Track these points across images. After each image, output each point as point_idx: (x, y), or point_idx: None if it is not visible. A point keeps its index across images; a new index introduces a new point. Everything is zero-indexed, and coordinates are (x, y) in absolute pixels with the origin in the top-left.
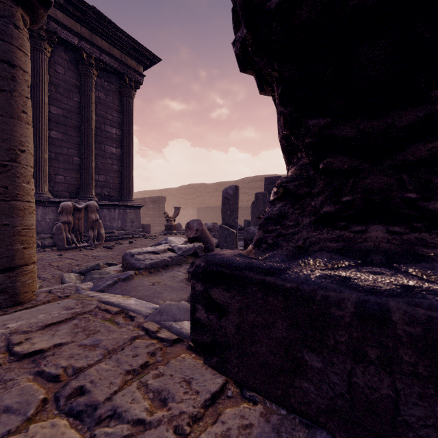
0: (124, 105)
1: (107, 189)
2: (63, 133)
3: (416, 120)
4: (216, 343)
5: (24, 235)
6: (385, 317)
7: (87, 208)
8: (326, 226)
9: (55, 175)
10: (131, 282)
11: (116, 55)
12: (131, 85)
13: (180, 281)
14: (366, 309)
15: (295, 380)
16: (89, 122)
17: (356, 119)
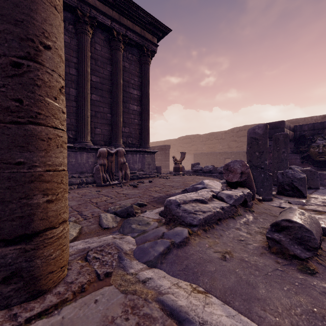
0: (143, 70)
1: (130, 139)
2: (100, 95)
3: None
4: None
5: (47, 181)
6: None
7: (117, 153)
8: None
9: (95, 128)
10: (190, 252)
11: (137, 31)
12: (148, 54)
13: (259, 253)
14: None
15: None
16: (118, 85)
17: None
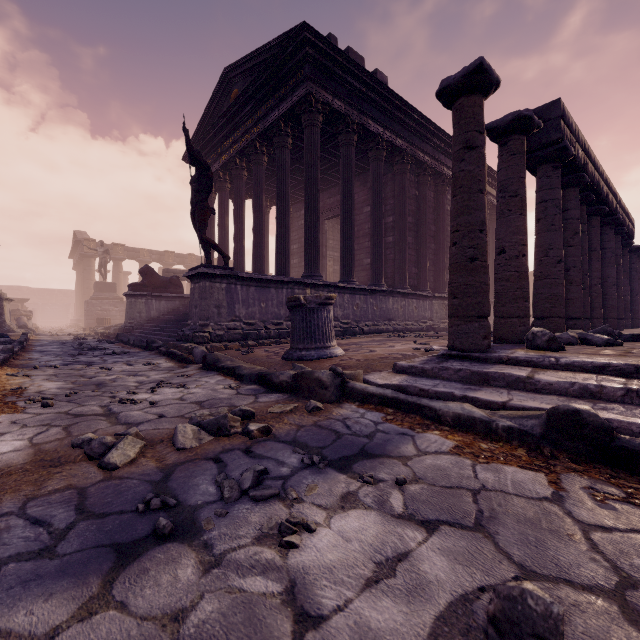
0: None
1: None
2: None
3: None
4: None
5: None
6: None
7: None
8: None
9: None
10: None
11: None
12: None
13: None
14: None
15: None
16: None
17: None
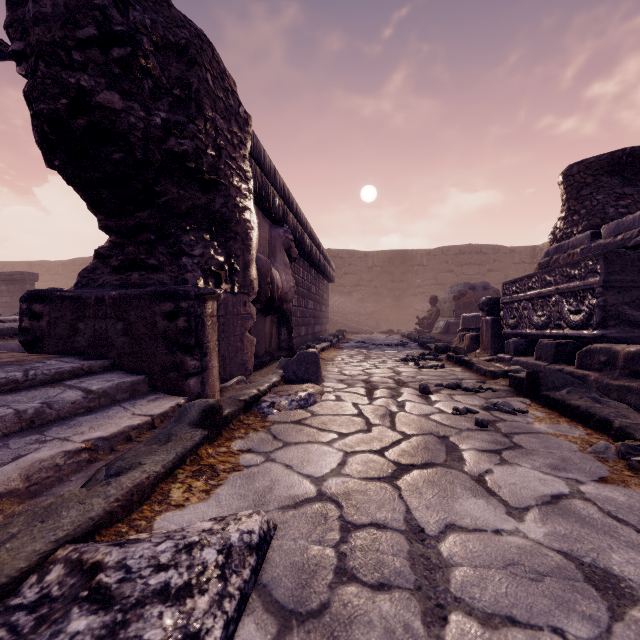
0: None
1: None
2: None
3: (134, 224)
4: (38, 338)
5: None
6: (104, 299)
7: None
8: (116, 273)
9: None
10: None
11: None
12: None
13: None
14: (98, 297)
15: (76, 338)
16: None
17: (115, 219)
